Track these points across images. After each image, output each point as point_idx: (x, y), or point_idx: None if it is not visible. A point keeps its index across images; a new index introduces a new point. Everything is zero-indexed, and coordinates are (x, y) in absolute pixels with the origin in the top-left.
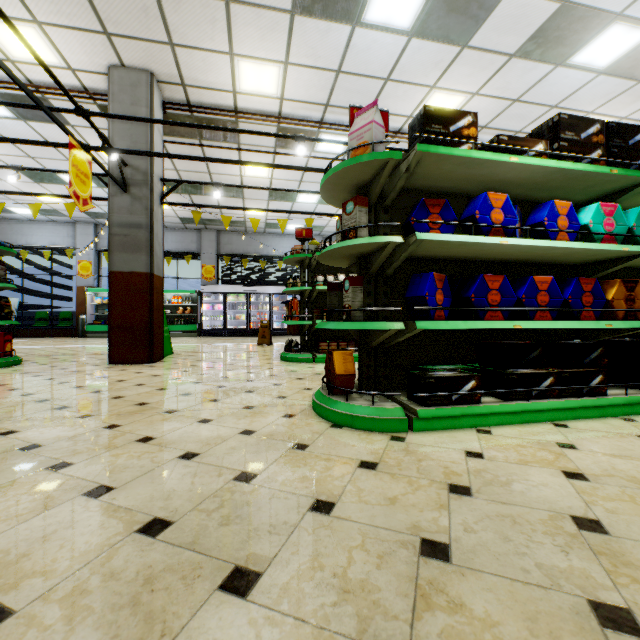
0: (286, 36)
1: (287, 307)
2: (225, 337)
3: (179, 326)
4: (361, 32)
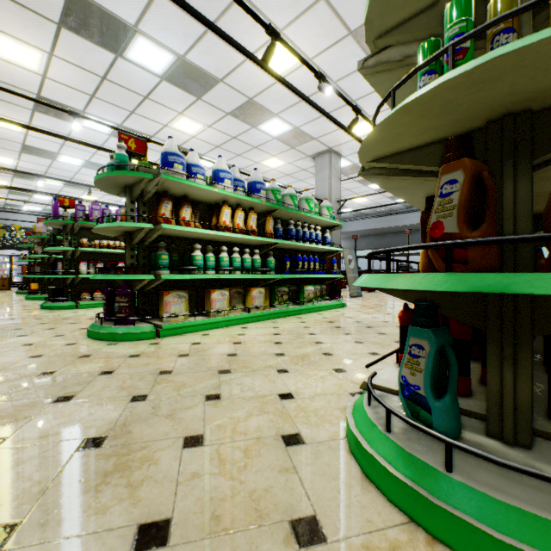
0: (18, 155)
1: None
2: None
3: None
4: (58, 162)
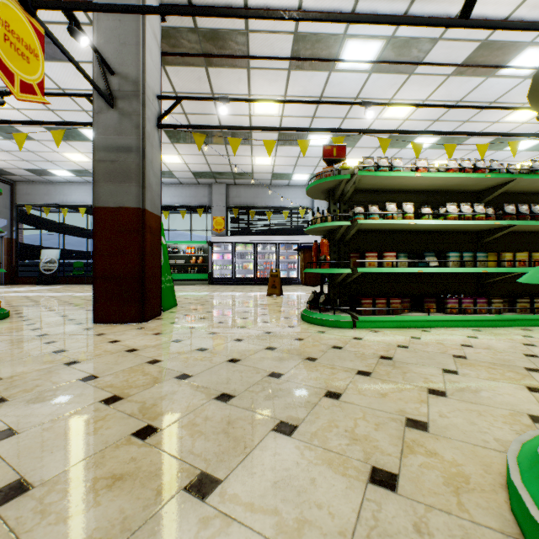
0: None
1: (302, 253)
2: (234, 285)
3: (192, 275)
4: None
